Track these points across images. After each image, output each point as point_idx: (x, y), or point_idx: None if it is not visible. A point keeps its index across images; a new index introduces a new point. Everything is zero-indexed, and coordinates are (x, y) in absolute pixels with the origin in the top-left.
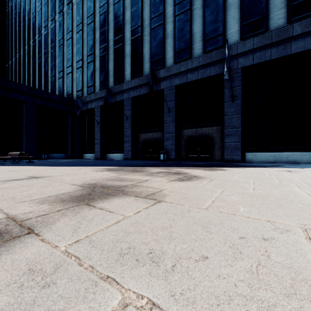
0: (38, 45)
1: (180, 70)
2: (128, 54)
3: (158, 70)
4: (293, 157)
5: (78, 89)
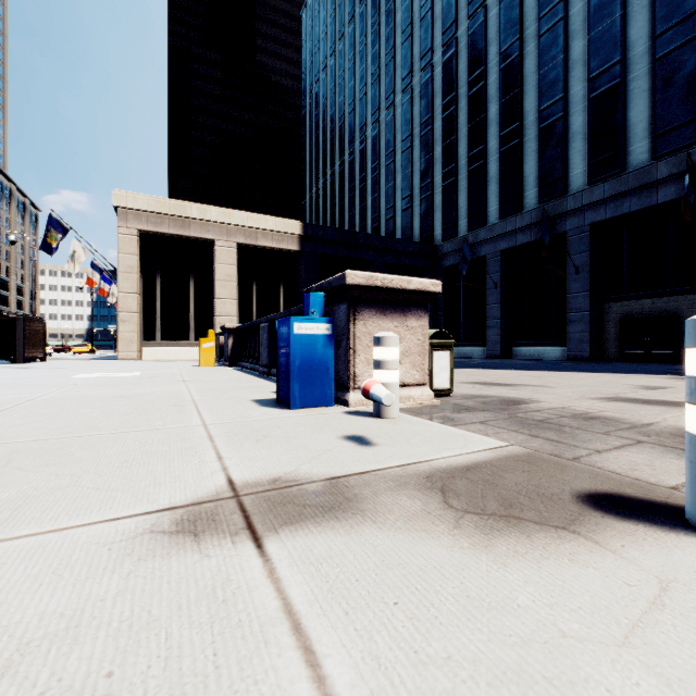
0: (359, 159)
1: None
2: (578, 133)
3: (678, 151)
4: None
5: (446, 224)
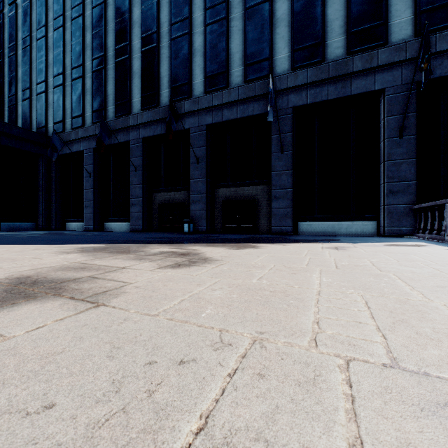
0: None
1: (212, 104)
2: (136, 73)
3: (181, 100)
4: (354, 228)
5: (56, 120)
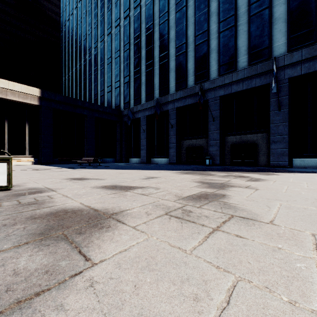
0: (88, 64)
1: (224, 82)
2: (172, 69)
3: (202, 82)
4: None
5: (125, 101)
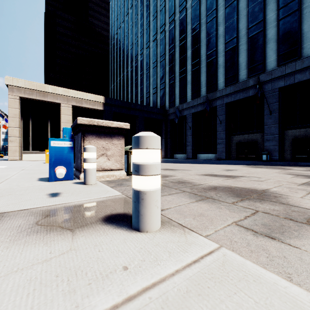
0: (135, 70)
1: (285, 72)
2: (221, 65)
3: (256, 75)
4: None
5: (170, 101)
